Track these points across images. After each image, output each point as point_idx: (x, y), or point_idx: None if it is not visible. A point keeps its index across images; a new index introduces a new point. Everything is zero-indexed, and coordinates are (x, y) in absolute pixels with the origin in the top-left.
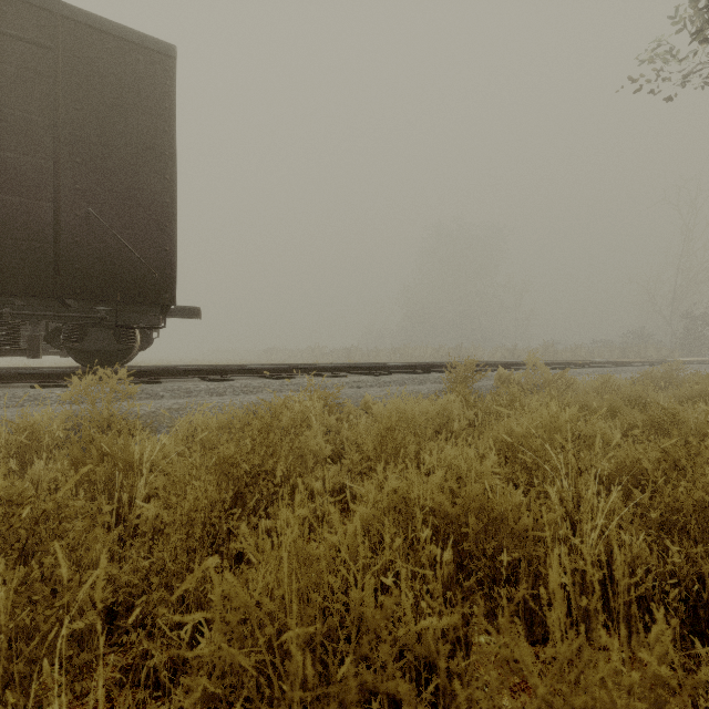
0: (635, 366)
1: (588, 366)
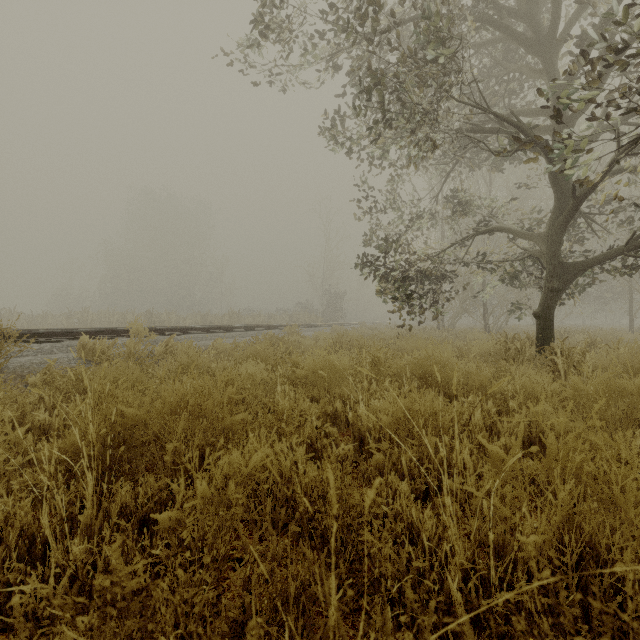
0: (279, 329)
1: (239, 330)
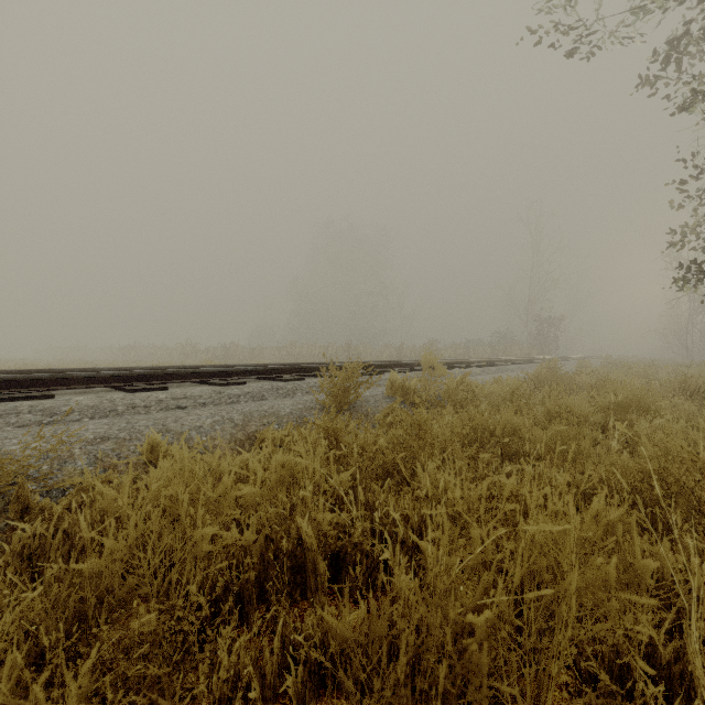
0: (512, 364)
1: (475, 365)
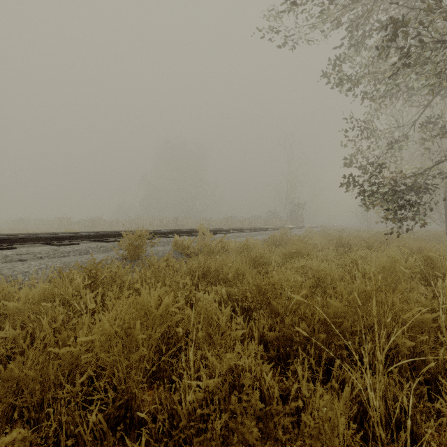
0: (269, 230)
1: (245, 231)
